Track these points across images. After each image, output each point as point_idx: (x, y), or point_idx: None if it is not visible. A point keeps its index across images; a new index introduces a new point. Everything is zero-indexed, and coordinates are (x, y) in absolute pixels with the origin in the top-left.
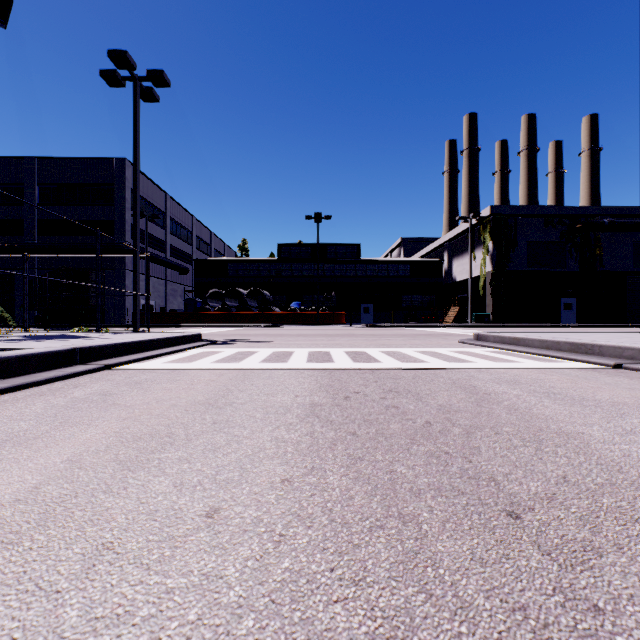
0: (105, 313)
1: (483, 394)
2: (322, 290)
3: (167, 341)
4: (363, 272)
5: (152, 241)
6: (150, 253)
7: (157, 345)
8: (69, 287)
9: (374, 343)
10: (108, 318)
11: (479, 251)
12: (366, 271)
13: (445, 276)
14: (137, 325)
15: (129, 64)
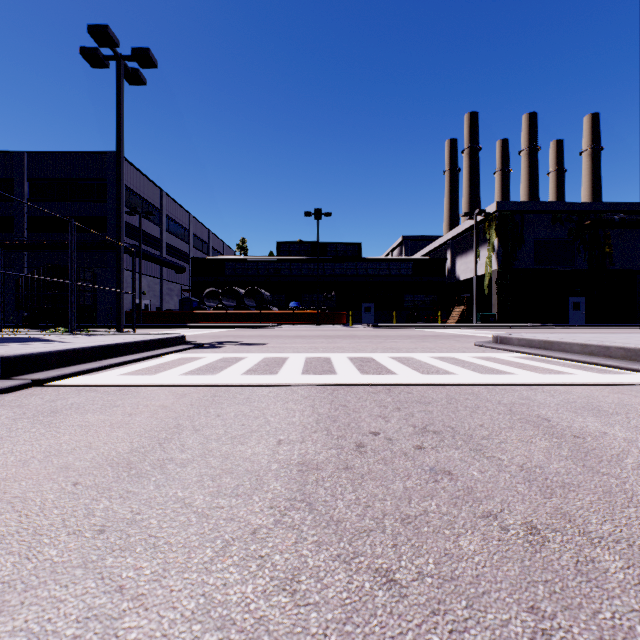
0: (97, 313)
1: (574, 438)
2: (322, 289)
3: (139, 345)
4: (364, 271)
5: (147, 239)
6: (144, 251)
7: (125, 350)
8: (55, 285)
9: (380, 346)
10: (100, 318)
11: (484, 249)
12: (367, 270)
13: (448, 275)
14: (121, 326)
15: (111, 41)
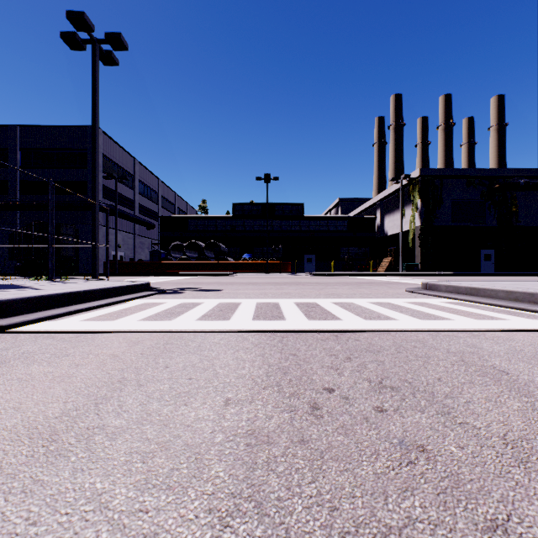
0: (79, 263)
1: None
2: (271, 243)
3: (106, 292)
4: (306, 227)
5: (122, 200)
6: (119, 210)
7: (93, 296)
8: (41, 239)
9: (323, 292)
10: (82, 267)
11: (408, 208)
12: (309, 226)
13: (378, 231)
14: (96, 274)
15: (87, 25)
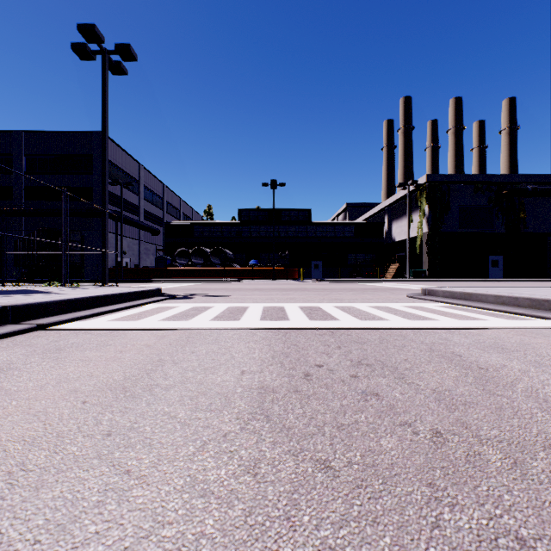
0: (85, 269)
1: (479, 369)
2: (277, 249)
3: (123, 296)
4: (313, 233)
5: (127, 206)
6: (125, 216)
7: (111, 300)
8: (49, 246)
9: (327, 297)
10: (87, 274)
11: (416, 214)
12: (316, 232)
13: (385, 237)
14: (106, 280)
15: (97, 37)
